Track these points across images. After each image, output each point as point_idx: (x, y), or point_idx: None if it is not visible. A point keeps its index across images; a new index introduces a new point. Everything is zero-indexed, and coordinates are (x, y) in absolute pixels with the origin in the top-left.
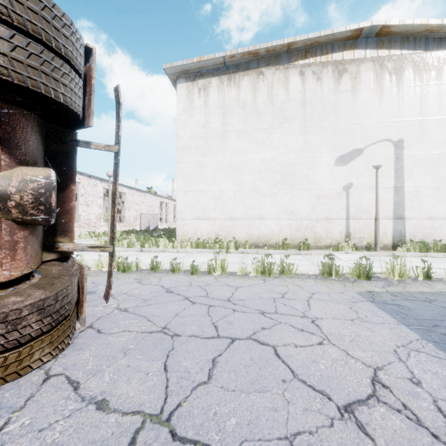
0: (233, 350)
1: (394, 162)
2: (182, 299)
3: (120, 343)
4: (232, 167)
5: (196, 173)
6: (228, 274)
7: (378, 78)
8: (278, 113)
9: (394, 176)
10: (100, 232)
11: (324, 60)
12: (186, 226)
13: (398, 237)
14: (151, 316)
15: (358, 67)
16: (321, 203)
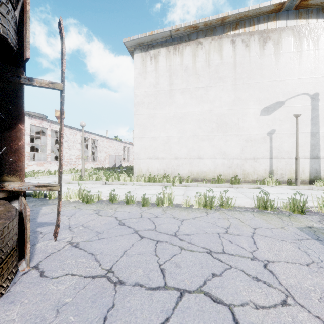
0: (182, 312)
1: (310, 112)
2: (132, 233)
3: (58, 293)
4: (177, 118)
5: (148, 123)
6: (174, 206)
7: (297, 43)
8: (213, 74)
9: (311, 123)
10: (79, 168)
11: (251, 31)
12: (141, 164)
13: (314, 173)
14: (99, 253)
15: (280, 35)
16: (249, 146)
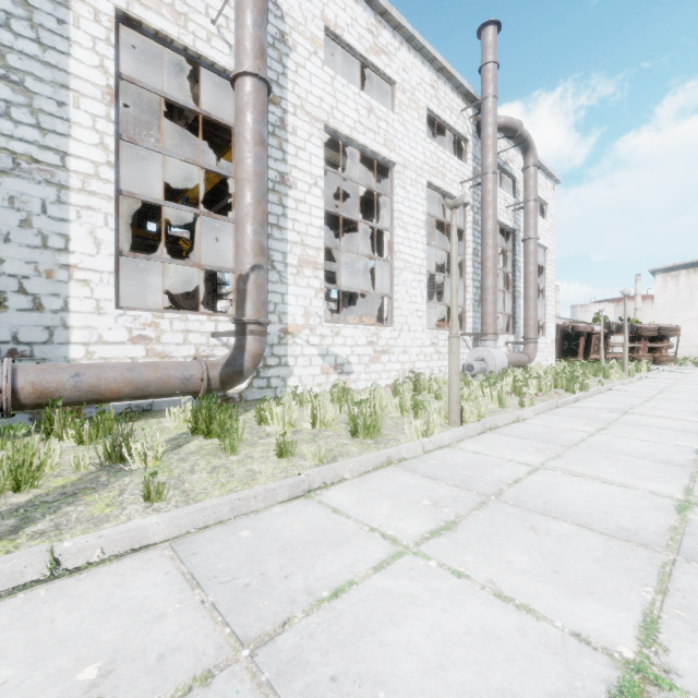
0: None
1: None
2: None
3: None
4: (696, 318)
5: (669, 322)
6: None
7: None
8: None
9: None
10: None
11: None
12: None
13: None
14: None
15: None
16: None
